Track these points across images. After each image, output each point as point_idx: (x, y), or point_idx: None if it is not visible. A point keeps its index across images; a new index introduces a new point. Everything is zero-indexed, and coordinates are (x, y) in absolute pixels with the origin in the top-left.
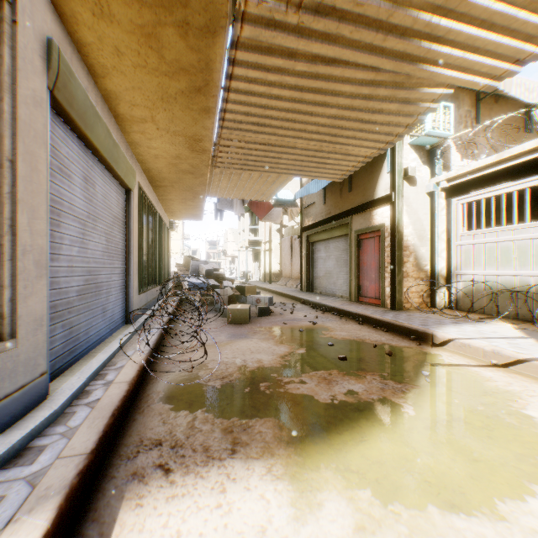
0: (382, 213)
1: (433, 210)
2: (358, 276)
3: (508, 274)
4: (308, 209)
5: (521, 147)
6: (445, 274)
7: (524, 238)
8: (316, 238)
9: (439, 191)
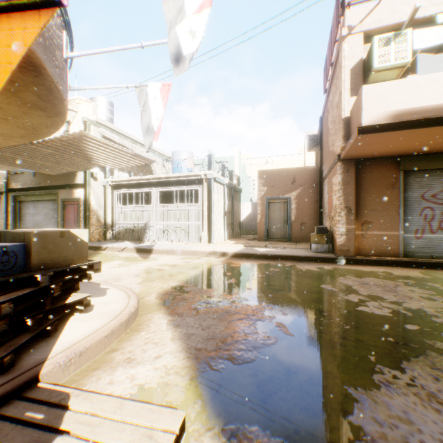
0: (80, 192)
1: (106, 194)
2: (64, 225)
3: (132, 223)
4: (16, 176)
5: (135, 178)
6: (111, 224)
7: (136, 210)
8: (26, 198)
9: (108, 185)
